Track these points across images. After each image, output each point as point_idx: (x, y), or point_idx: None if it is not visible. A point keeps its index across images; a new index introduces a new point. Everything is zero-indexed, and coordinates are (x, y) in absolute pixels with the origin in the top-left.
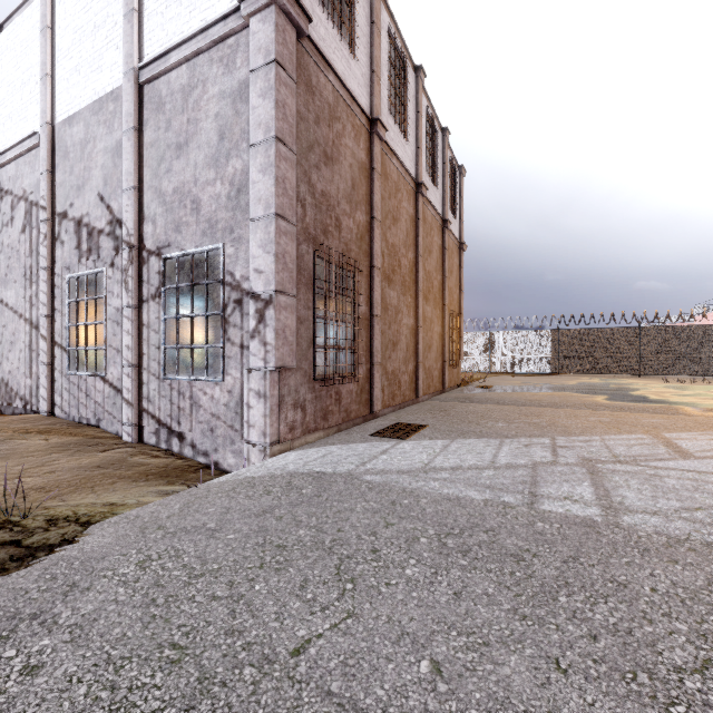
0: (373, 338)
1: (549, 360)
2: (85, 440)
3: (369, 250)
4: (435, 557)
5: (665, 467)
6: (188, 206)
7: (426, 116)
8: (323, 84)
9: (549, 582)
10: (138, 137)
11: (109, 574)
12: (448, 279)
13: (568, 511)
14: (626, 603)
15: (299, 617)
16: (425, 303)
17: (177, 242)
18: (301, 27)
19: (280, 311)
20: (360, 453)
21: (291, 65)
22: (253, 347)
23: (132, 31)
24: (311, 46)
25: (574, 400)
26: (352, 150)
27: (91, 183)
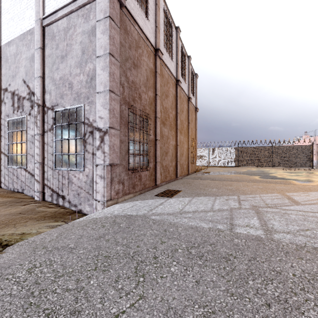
0: (156, 150)
1: (234, 160)
2: (15, 200)
3: (154, 109)
4: (185, 260)
5: (289, 209)
6: (67, 86)
7: (180, 50)
8: (133, 30)
9: (243, 272)
10: (42, 52)
11: (10, 277)
12: (190, 124)
13: (248, 233)
14: (282, 283)
15: (113, 300)
16: (180, 134)
17: (61, 103)
18: (122, 1)
19: (111, 137)
20: (150, 205)
21: (117, 19)
22: (98, 154)
23: (39, 0)
24: (127, 11)
25: (246, 178)
26: (147, 63)
27: (19, 74)
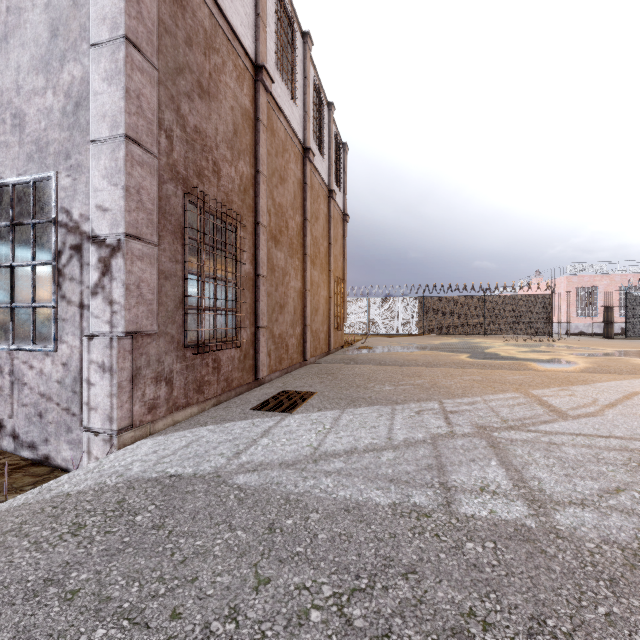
0: (259, 299)
1: (417, 323)
2: None
3: (254, 205)
4: None
5: (554, 431)
6: (8, 121)
7: (313, 86)
8: (197, 2)
9: None
10: None
11: None
12: (333, 246)
13: (494, 514)
14: None
15: None
16: (312, 267)
17: None
18: None
19: (132, 261)
20: (235, 438)
21: None
22: (95, 306)
23: None
24: None
25: (444, 359)
26: (234, 92)
27: None
